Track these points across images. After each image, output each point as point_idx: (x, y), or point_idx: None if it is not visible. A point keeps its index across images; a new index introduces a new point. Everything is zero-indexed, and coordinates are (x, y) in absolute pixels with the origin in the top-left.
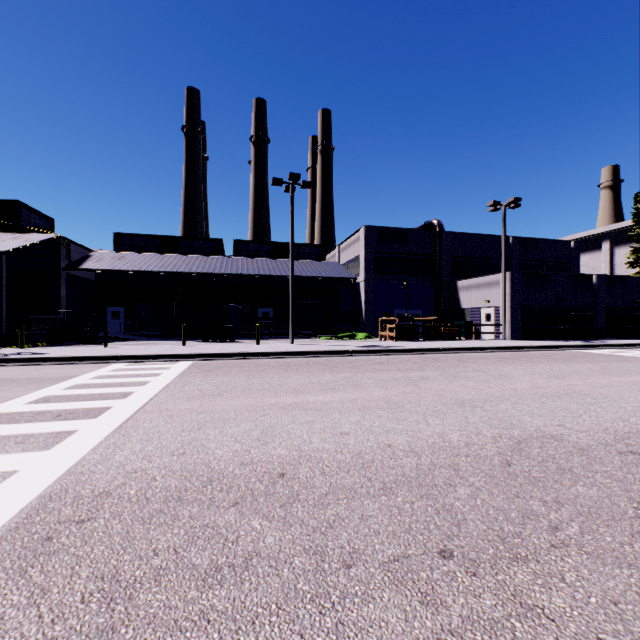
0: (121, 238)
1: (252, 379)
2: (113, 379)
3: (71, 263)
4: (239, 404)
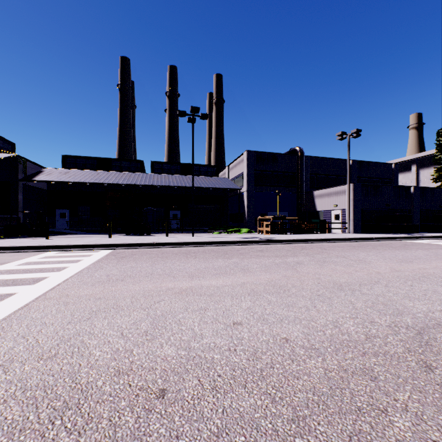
0: (67, 159)
1: (156, 264)
2: (37, 265)
3: (26, 176)
4: (138, 289)
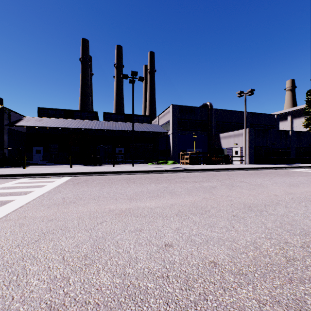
0: (42, 110)
1: (103, 189)
2: (9, 190)
3: (11, 122)
4: (85, 211)
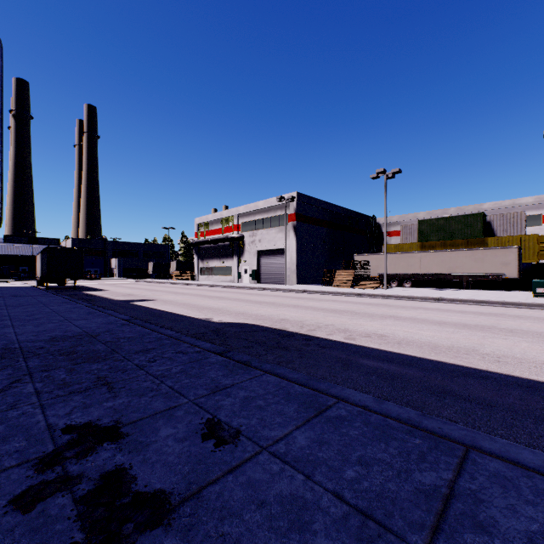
0: None
1: None
2: None
3: None
4: None
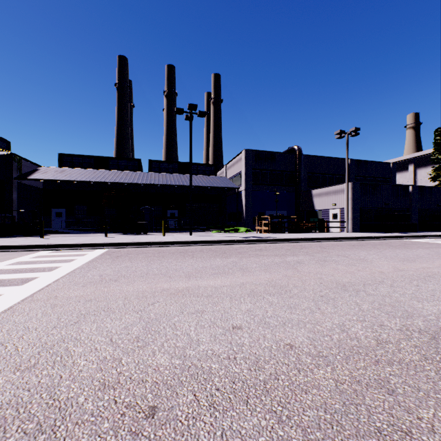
0: (64, 157)
1: (152, 264)
2: (28, 265)
3: (22, 174)
4: (132, 290)
